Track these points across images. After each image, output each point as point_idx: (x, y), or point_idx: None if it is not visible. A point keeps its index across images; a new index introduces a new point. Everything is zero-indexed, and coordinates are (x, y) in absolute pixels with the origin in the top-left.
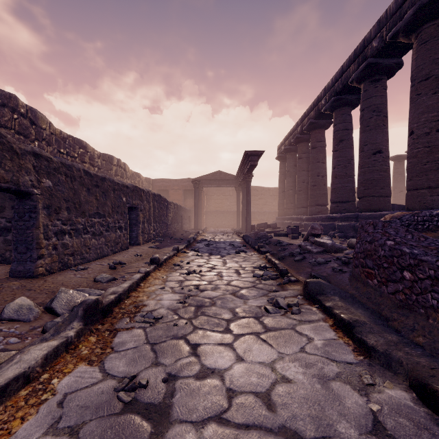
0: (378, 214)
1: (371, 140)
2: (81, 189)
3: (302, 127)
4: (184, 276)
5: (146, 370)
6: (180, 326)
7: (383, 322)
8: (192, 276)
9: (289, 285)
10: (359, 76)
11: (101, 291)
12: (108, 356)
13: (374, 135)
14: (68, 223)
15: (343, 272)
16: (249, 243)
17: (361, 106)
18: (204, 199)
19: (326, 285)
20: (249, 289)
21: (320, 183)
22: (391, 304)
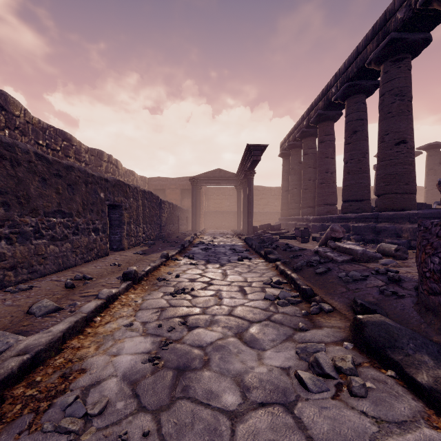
0: (406, 213)
1: (393, 129)
2: (30, 178)
3: (308, 120)
4: (168, 299)
5: None
6: None
7: None
8: (179, 297)
9: (321, 315)
10: (379, 55)
11: (19, 337)
12: None
13: (397, 122)
14: (6, 224)
15: (399, 296)
16: (252, 247)
17: (381, 90)
18: (202, 199)
19: (396, 328)
20: (262, 325)
21: (329, 180)
22: None
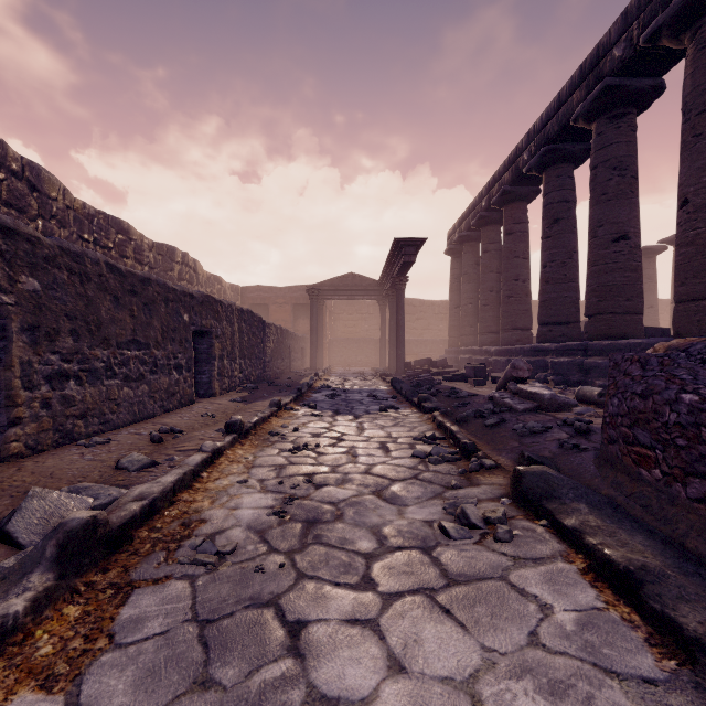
0: (625, 343)
1: (610, 218)
2: (101, 298)
3: (489, 200)
4: (287, 456)
5: (177, 702)
6: (268, 572)
7: (695, 567)
8: (301, 455)
9: (482, 473)
10: (590, 109)
11: (121, 490)
12: (97, 660)
13: (615, 209)
14: (75, 358)
15: (581, 450)
16: (402, 392)
17: (593, 160)
18: (326, 319)
19: (558, 478)
20: (407, 483)
21: (520, 292)
22: (699, 524)
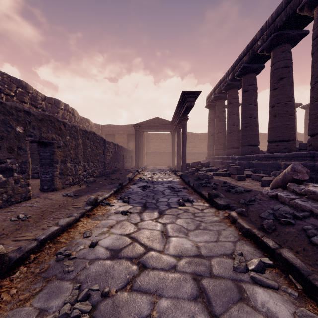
0: None
1: None
2: None
3: (233, 74)
4: None
5: None
6: None
7: None
8: None
9: None
10: None
11: None
12: None
13: None
14: None
15: None
16: (190, 184)
17: (316, 32)
18: (144, 142)
19: None
20: None
21: (253, 124)
22: None
